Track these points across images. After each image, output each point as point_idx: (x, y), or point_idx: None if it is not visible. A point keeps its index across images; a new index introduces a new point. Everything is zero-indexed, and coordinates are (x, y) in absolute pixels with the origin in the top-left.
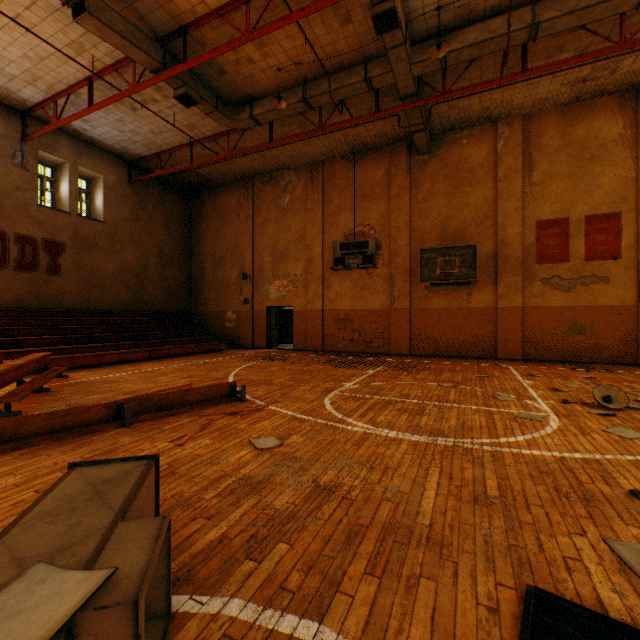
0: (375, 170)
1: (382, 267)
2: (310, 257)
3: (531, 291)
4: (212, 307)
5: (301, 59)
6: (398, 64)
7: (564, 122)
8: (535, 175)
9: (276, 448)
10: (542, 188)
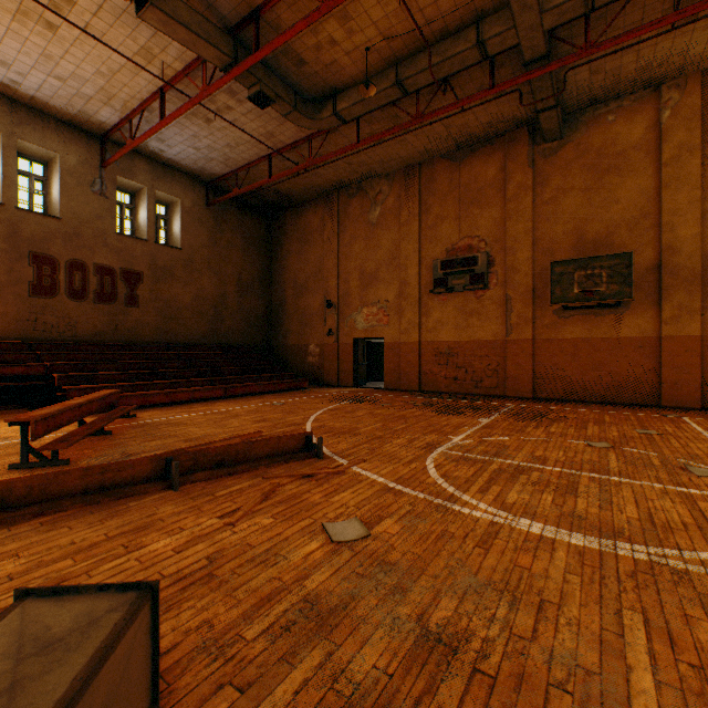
0: (486, 168)
1: (495, 288)
2: (404, 279)
3: None
4: (293, 340)
5: (394, 31)
6: (523, 15)
7: None
8: None
9: (359, 541)
10: None
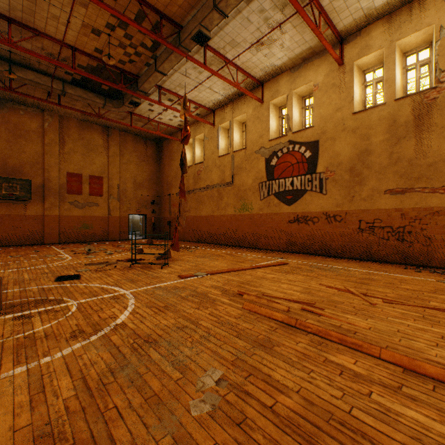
0: None
1: None
2: None
3: (65, 207)
4: None
5: None
6: None
7: (81, 128)
8: (67, 148)
9: None
10: (70, 156)
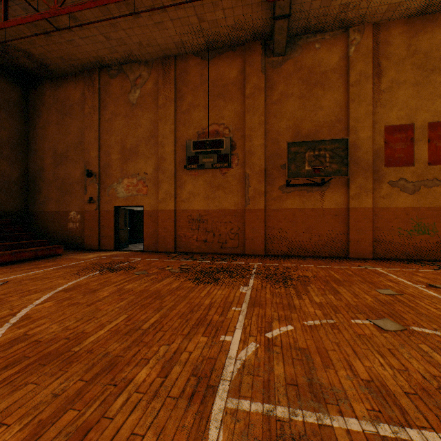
0: (230, 69)
1: (237, 167)
2: (162, 155)
3: (380, 193)
4: (53, 206)
5: None
6: None
7: (410, 33)
8: (383, 82)
9: None
10: (390, 95)
